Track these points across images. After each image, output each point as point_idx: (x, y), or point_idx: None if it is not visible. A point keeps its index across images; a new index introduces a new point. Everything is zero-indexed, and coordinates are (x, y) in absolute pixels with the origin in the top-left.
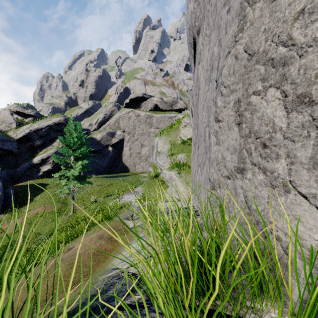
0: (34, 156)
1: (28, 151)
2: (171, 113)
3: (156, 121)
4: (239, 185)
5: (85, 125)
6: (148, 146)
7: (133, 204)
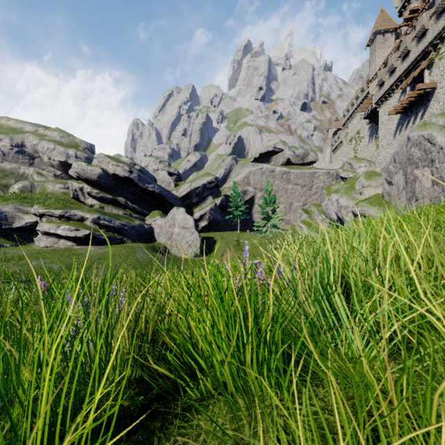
0: (191, 213)
1: (185, 208)
2: (305, 167)
3: (295, 178)
4: None
5: None
6: (284, 203)
7: None
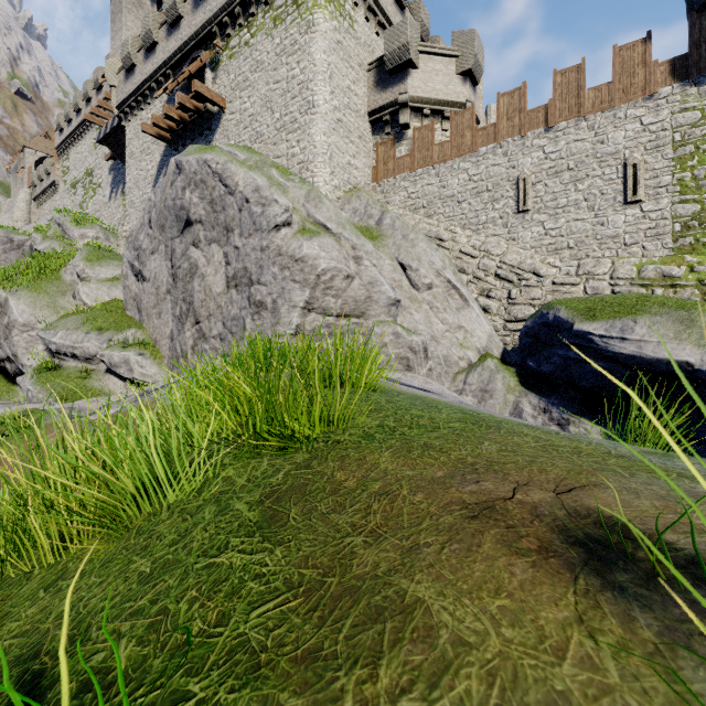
0: None
1: None
2: None
3: None
4: (263, 337)
5: None
6: None
7: (51, 408)
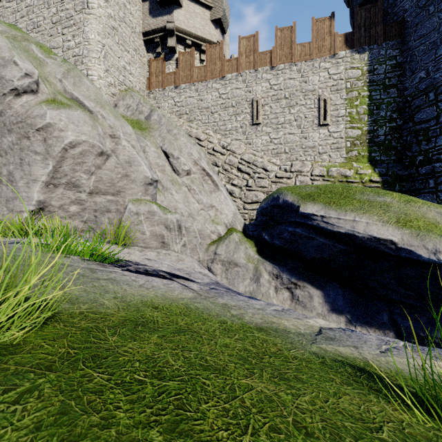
0: None
1: None
2: None
3: None
4: None
5: None
6: None
7: None
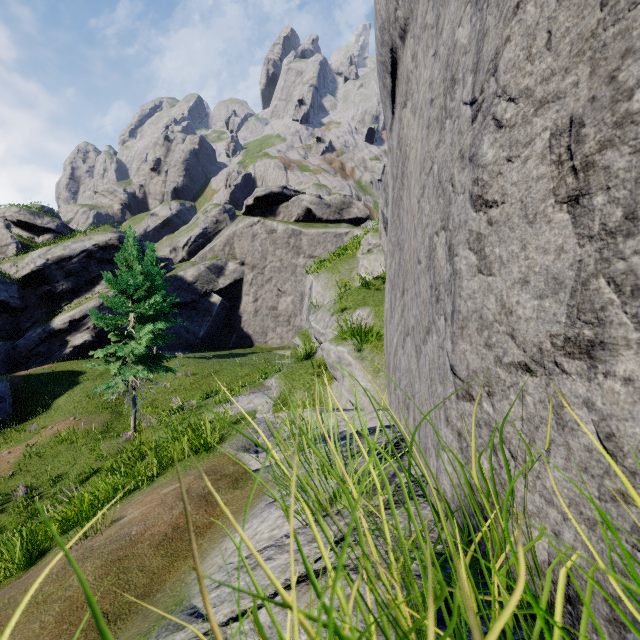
0: (55, 315)
1: (41, 304)
2: (338, 226)
3: (309, 244)
4: (574, 396)
5: (163, 252)
6: (292, 293)
7: (260, 417)
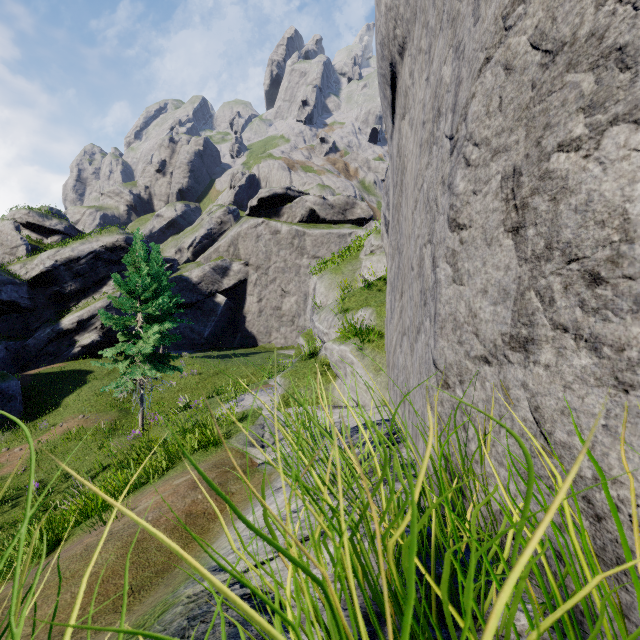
0: (63, 315)
1: (50, 305)
2: (342, 226)
3: (313, 244)
4: (516, 380)
5: (169, 252)
6: (296, 294)
7: (265, 414)
